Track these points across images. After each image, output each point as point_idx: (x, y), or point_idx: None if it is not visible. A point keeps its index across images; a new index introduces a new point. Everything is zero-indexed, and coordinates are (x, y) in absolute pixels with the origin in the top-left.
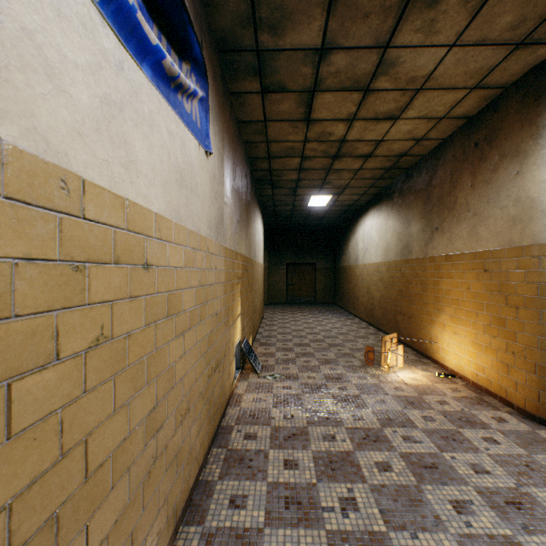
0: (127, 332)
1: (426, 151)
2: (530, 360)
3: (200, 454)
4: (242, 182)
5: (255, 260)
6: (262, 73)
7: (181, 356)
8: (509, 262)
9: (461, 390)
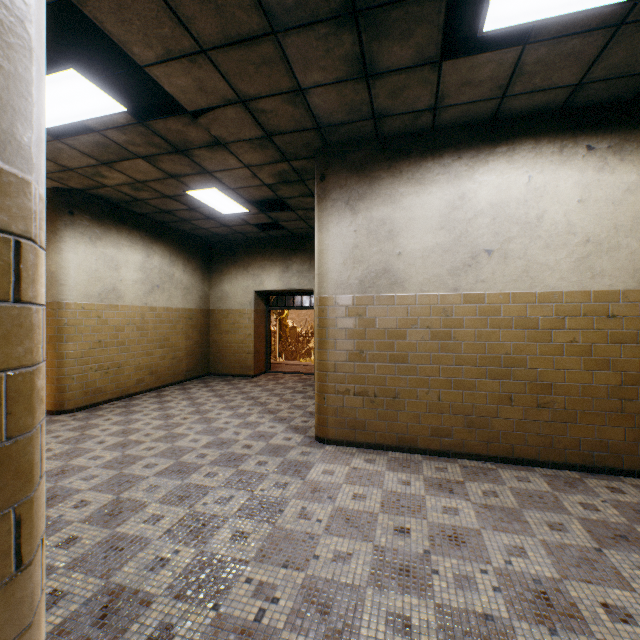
0: None
1: None
2: (52, 376)
3: None
4: None
5: None
6: None
7: None
8: None
9: None
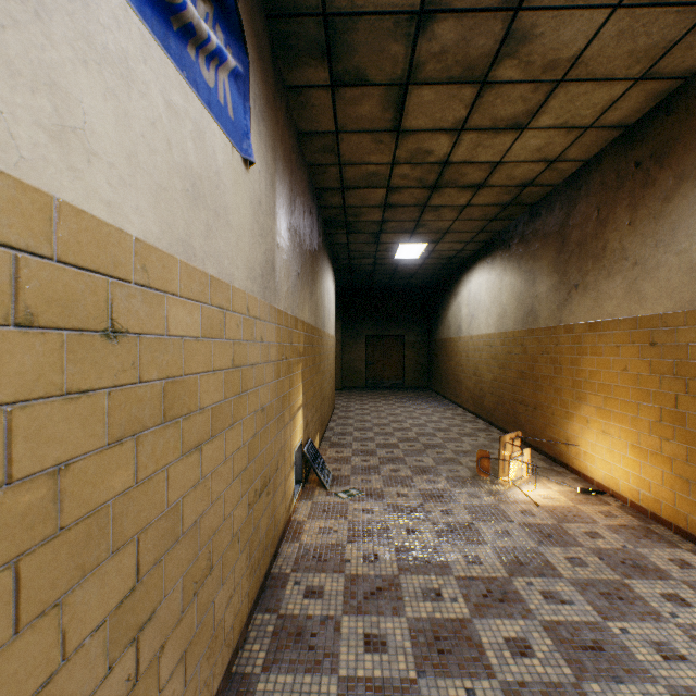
0: (58, 462)
1: (561, 178)
2: None
3: (234, 630)
4: (305, 220)
5: (324, 330)
6: (332, 54)
7: (195, 484)
8: (692, 331)
9: (616, 514)
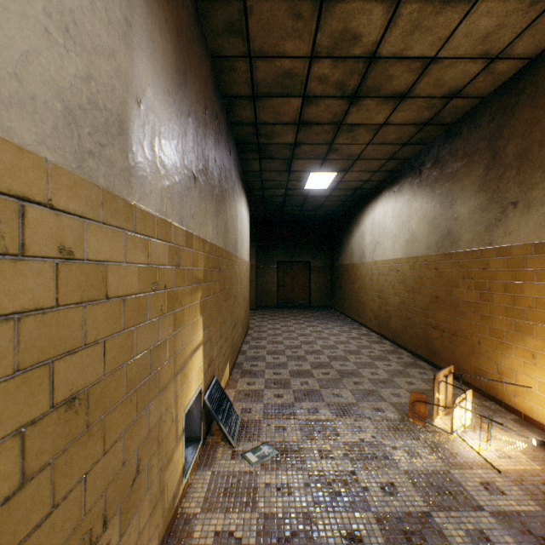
0: None
1: (493, 87)
2: None
3: None
4: (207, 118)
5: (236, 255)
6: None
7: None
8: None
9: None
